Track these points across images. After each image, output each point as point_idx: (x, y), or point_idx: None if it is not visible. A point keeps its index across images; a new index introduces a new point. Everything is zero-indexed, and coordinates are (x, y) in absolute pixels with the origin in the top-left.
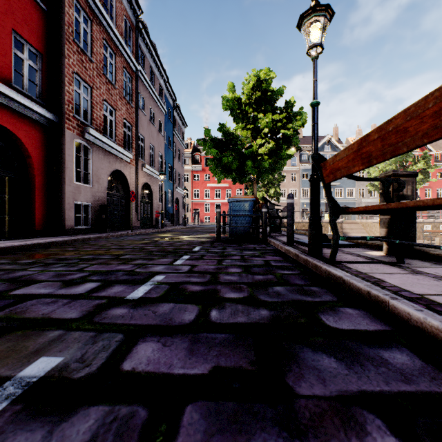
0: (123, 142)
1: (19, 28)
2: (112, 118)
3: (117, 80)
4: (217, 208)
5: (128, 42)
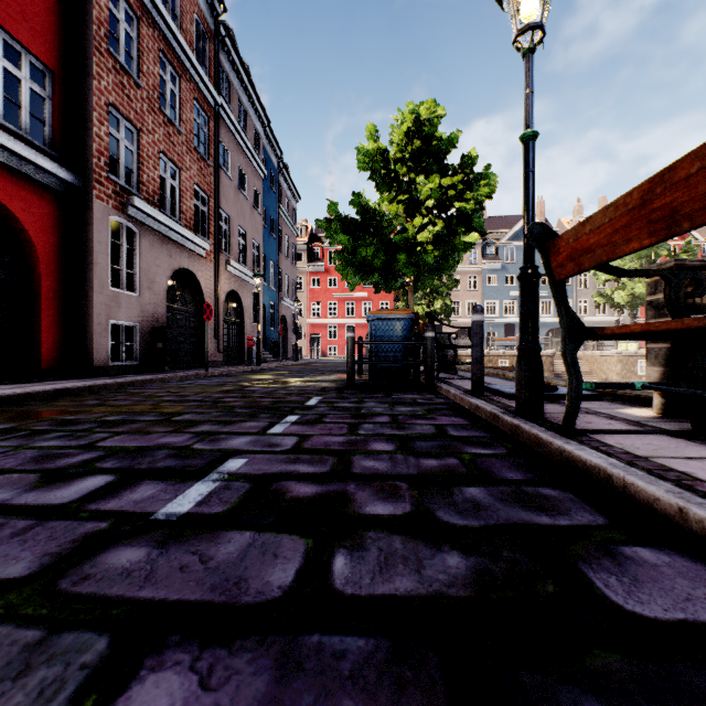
0: (193, 223)
1: (13, 26)
2: (174, 182)
3: (184, 120)
4: (348, 330)
5: (203, 59)
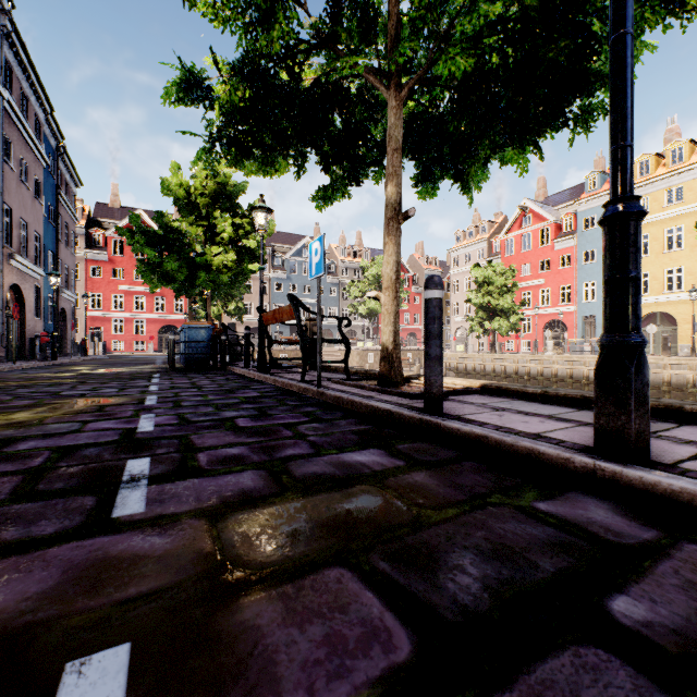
0: None
1: None
2: None
3: None
4: (171, 334)
5: None
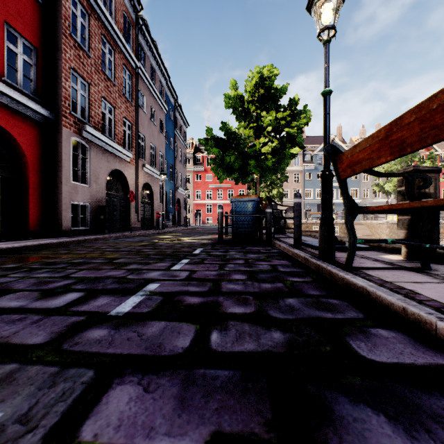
0: (122, 141)
1: (12, 21)
2: (111, 116)
3: (117, 77)
4: (219, 208)
5: (128, 39)
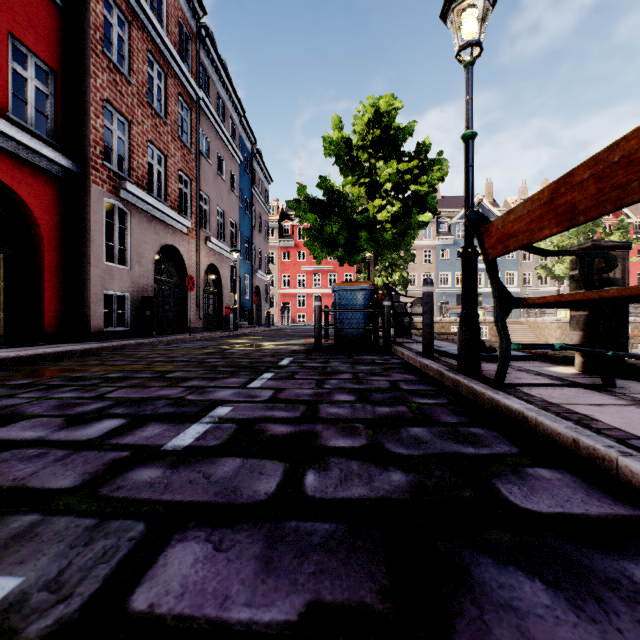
0: (177, 204)
1: (20, 32)
2: (161, 168)
3: (169, 112)
4: (316, 300)
5: (186, 57)
